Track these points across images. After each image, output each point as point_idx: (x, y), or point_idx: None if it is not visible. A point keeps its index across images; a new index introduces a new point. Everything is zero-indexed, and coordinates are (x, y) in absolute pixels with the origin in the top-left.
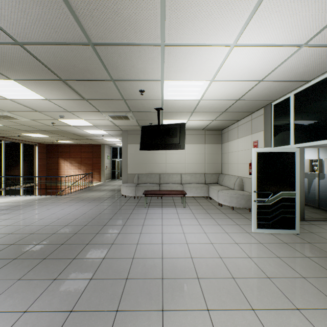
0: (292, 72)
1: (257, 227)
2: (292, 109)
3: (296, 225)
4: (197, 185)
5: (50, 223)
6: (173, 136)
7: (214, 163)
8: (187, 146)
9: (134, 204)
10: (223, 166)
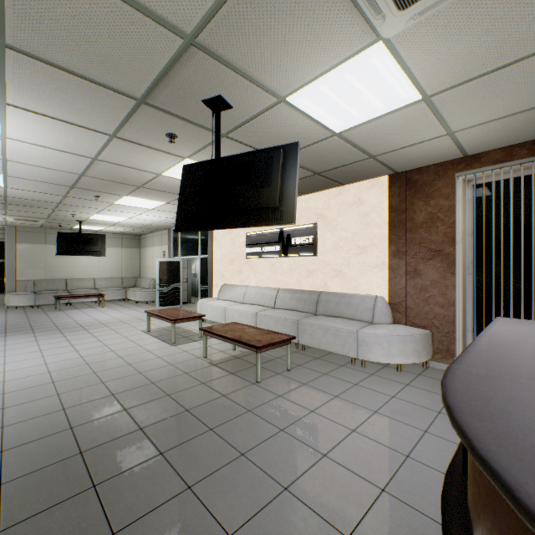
0: (173, 222)
1: (160, 306)
2: (179, 236)
3: (181, 302)
4: (115, 289)
5: None
6: (96, 244)
7: (133, 267)
8: None
9: (40, 311)
10: (142, 270)
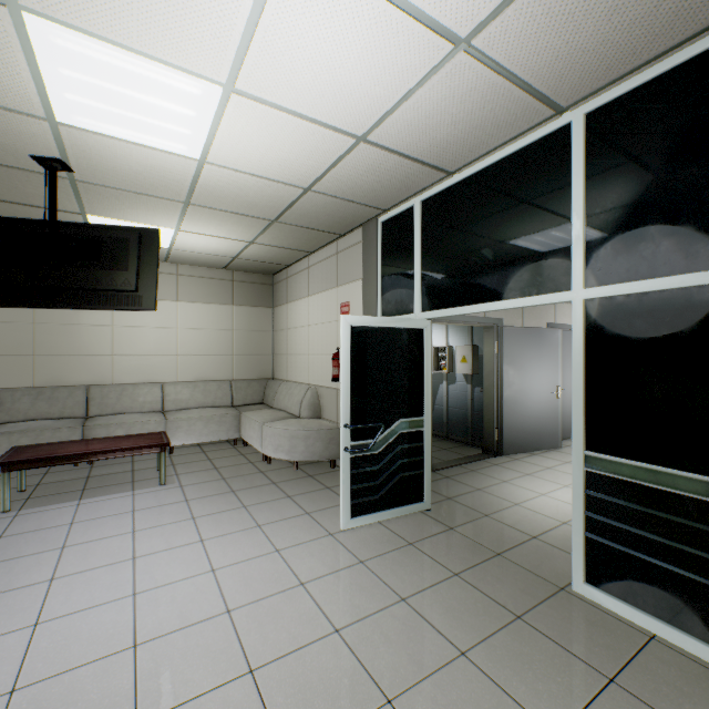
0: (427, 133)
1: (353, 513)
2: (418, 234)
3: (425, 490)
4: (210, 413)
5: None
6: (116, 265)
7: (257, 353)
8: (183, 309)
9: None
10: (277, 361)
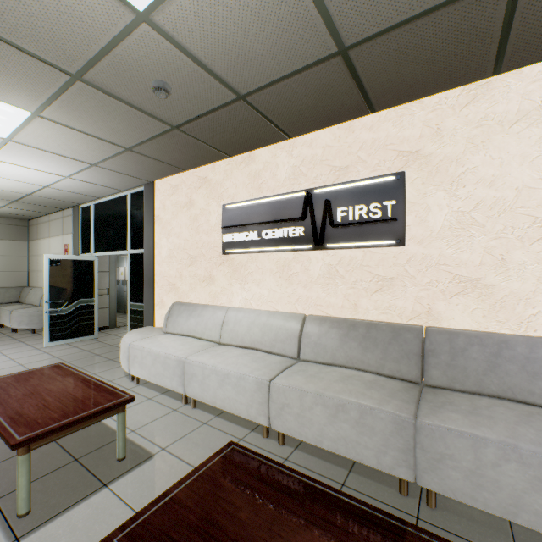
0: (76, 189)
1: (51, 340)
2: (93, 218)
3: (95, 330)
4: None
5: None
6: None
7: (15, 270)
8: None
9: None
10: (32, 275)
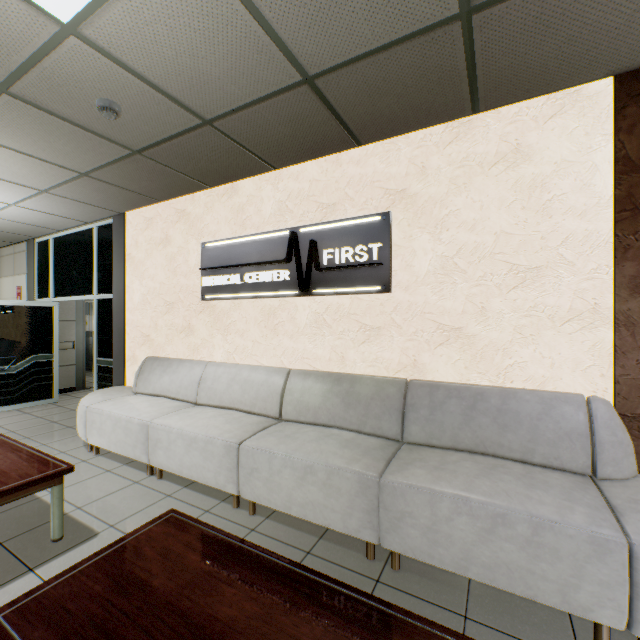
0: (27, 219)
1: None
2: (52, 255)
3: (55, 392)
4: None
5: None
6: None
7: None
8: None
9: None
10: None
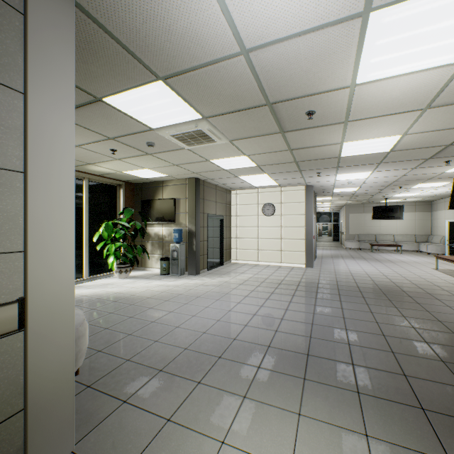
0: None
1: None
2: None
3: None
4: (408, 242)
5: (330, 253)
6: (395, 212)
7: (424, 227)
8: None
9: (362, 251)
10: (432, 229)
